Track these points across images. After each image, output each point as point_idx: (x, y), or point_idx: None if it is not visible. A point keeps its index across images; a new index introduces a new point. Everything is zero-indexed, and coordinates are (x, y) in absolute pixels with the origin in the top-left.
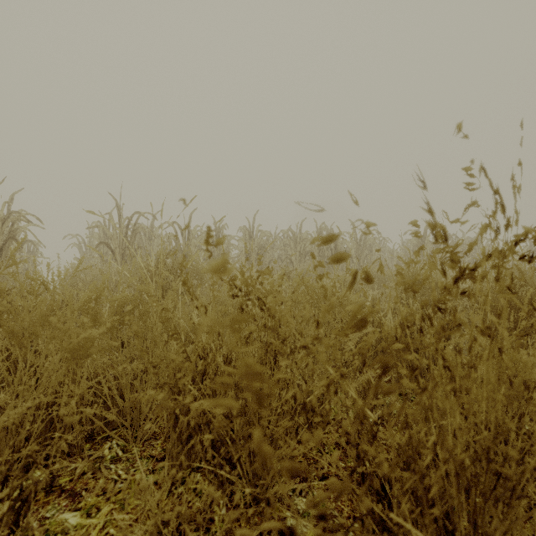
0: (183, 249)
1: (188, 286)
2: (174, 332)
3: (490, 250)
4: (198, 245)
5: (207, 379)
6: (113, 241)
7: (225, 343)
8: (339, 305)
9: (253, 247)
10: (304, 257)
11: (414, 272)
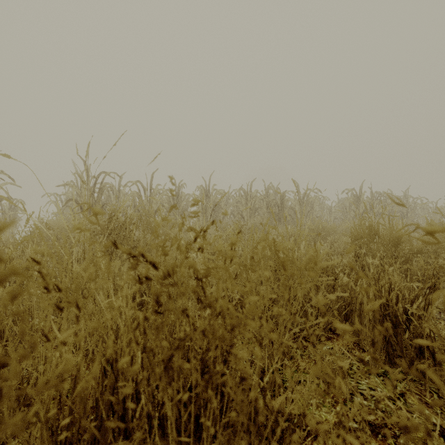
0: (146, 205)
1: (38, 261)
2: (2, 363)
3: (415, 207)
4: (160, 202)
5: (120, 394)
6: (81, 198)
7: (121, 376)
8: (305, 267)
9: (208, 204)
10: (254, 213)
11: (370, 227)
